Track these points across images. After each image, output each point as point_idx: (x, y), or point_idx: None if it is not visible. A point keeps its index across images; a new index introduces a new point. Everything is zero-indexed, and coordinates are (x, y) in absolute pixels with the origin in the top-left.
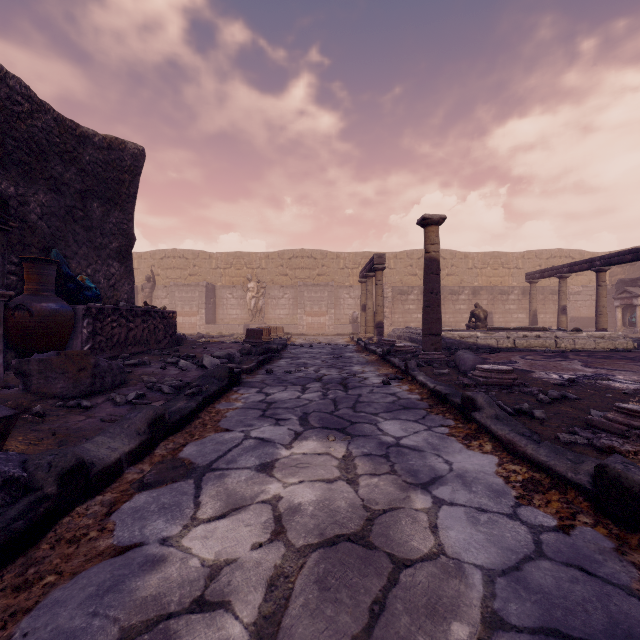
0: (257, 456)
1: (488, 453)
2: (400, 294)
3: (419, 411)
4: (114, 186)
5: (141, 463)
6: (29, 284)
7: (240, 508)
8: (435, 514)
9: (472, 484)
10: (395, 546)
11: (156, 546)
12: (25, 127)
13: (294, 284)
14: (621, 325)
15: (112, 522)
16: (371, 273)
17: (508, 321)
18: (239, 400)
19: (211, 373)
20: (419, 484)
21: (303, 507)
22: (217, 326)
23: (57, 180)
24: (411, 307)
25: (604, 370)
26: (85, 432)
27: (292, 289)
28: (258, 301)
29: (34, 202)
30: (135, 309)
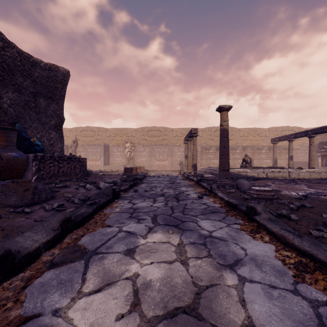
0: (125, 244)
1: (267, 242)
2: (205, 149)
3: (221, 214)
4: (52, 90)
5: (54, 248)
6: (1, 142)
7: (111, 283)
8: (241, 289)
9: (262, 265)
10: (217, 318)
11: (49, 317)
12: (0, 55)
13: (150, 144)
14: (321, 166)
15: (25, 294)
16: (190, 138)
17: (261, 164)
18: (118, 207)
19: (102, 192)
20: (227, 265)
21: (153, 283)
22: (110, 166)
23: (19, 86)
24: (211, 156)
25: (320, 190)
26: (22, 228)
27: (149, 147)
28: (131, 153)
29: (6, 97)
30: (63, 156)
